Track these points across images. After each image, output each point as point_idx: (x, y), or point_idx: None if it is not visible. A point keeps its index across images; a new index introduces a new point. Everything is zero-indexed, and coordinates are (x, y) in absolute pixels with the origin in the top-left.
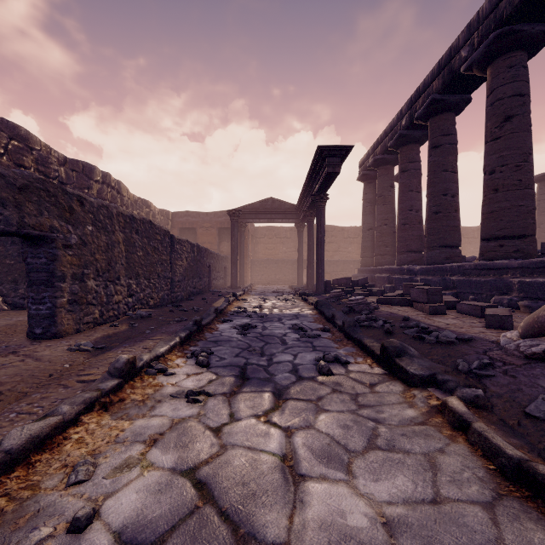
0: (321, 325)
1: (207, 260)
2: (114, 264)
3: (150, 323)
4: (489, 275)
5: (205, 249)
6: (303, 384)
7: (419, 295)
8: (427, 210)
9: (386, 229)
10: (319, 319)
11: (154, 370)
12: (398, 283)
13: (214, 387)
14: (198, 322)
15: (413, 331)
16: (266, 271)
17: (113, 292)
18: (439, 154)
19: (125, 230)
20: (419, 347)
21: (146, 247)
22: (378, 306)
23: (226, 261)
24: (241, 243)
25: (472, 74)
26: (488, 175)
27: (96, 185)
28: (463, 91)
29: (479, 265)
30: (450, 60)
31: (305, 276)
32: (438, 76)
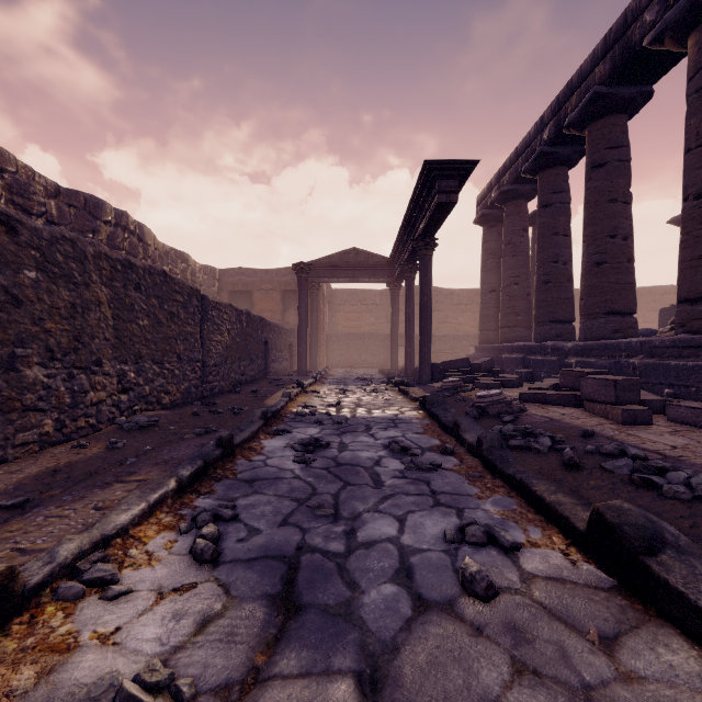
0: (436, 440)
1: (263, 334)
2: (88, 339)
3: (149, 438)
4: (698, 356)
5: (260, 318)
6: (432, 633)
7: (598, 389)
8: (585, 260)
9: (516, 290)
10: (432, 428)
11: (80, 583)
12: (540, 368)
13: (205, 651)
14: (225, 441)
15: (622, 465)
16: (348, 349)
17: (87, 386)
18: (604, 176)
19: (113, 283)
20: (661, 511)
21: (155, 312)
22: (525, 407)
23: (291, 336)
24: (313, 310)
25: (660, 50)
26: (692, 201)
27: (106, 227)
28: (642, 80)
29: (680, 340)
30: (624, 30)
31: (400, 356)
32: (604, 58)
